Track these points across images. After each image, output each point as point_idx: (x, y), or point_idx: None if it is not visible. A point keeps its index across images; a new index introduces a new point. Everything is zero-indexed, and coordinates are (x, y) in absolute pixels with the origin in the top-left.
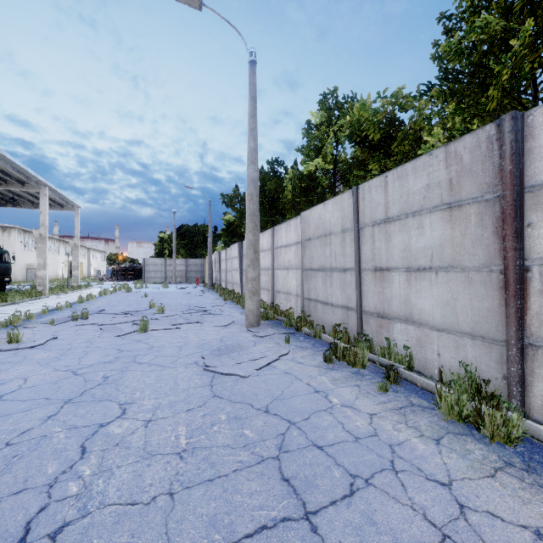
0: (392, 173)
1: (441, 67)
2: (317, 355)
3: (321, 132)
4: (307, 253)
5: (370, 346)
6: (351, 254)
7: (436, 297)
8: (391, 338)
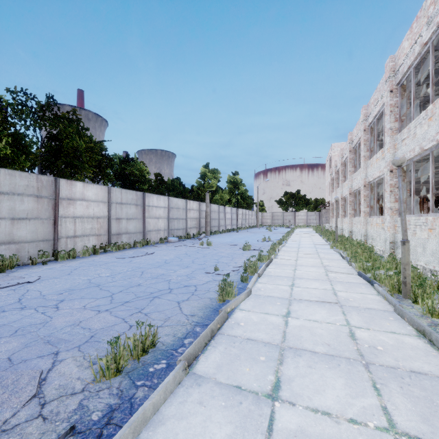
0: (5, 170)
1: None
2: None
3: None
4: None
5: None
6: None
7: (29, 229)
8: None
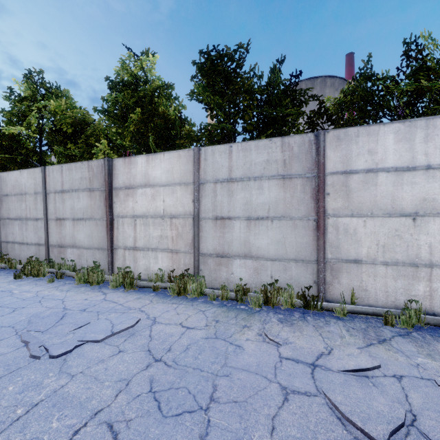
0: (65, 166)
1: (108, 106)
2: (10, 277)
3: (25, 106)
4: (5, 205)
5: (53, 265)
6: (42, 209)
7: (85, 233)
8: (66, 258)
